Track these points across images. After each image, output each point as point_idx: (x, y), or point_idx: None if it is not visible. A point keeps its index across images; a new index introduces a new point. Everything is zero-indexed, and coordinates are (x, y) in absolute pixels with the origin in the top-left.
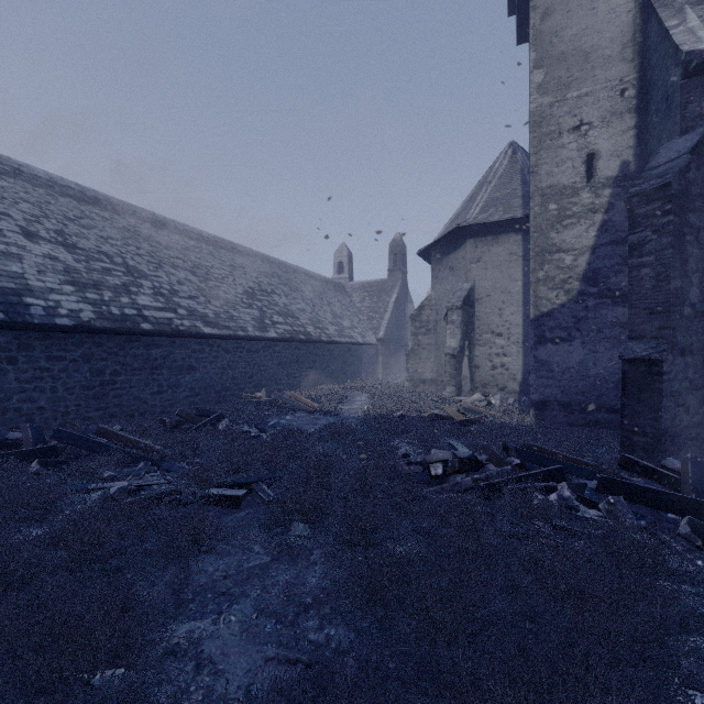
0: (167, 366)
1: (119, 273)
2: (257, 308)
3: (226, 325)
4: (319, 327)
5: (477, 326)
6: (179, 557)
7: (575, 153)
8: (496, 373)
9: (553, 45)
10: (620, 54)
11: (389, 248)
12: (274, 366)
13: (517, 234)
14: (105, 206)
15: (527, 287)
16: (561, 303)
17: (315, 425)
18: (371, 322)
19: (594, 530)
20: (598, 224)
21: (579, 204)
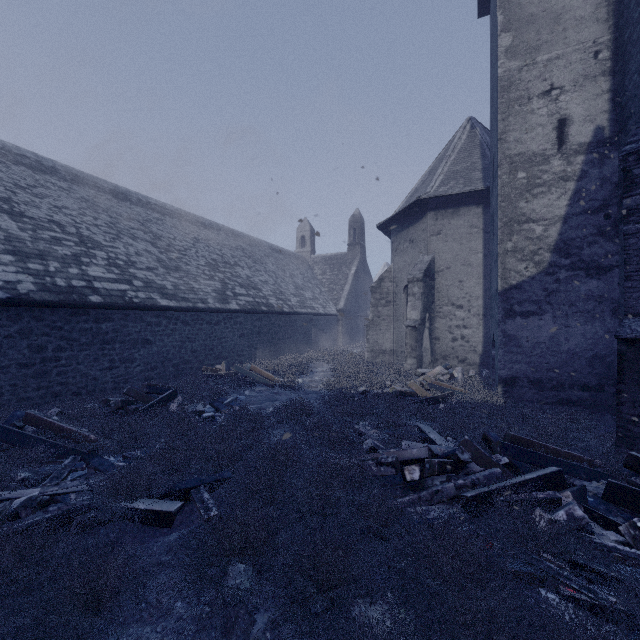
0: (120, 340)
1: (70, 243)
2: (219, 280)
3: (185, 296)
4: (281, 298)
5: (438, 298)
6: (58, 639)
7: (546, 119)
8: (456, 345)
9: (522, 7)
10: (594, 14)
11: (349, 223)
12: (235, 338)
13: (477, 207)
14: (63, 176)
15: (487, 260)
16: (531, 275)
17: (274, 401)
18: (331, 294)
19: (638, 582)
20: (571, 193)
21: (549, 171)
